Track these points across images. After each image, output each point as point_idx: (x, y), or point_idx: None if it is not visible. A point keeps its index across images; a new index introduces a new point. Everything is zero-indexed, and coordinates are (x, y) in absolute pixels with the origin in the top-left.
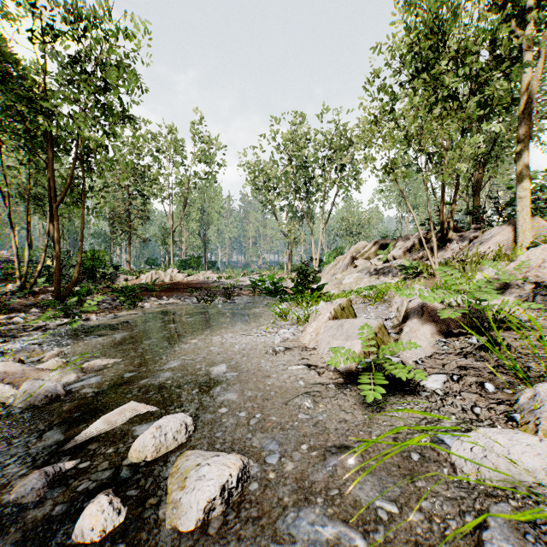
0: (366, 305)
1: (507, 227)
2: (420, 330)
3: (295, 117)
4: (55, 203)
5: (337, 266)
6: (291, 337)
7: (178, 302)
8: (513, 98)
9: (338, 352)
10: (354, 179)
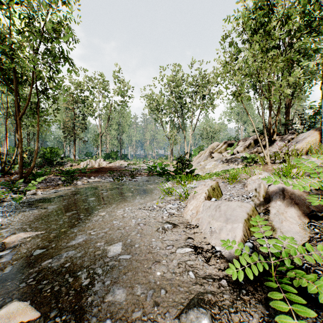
0: (225, 184)
1: (314, 132)
2: (286, 212)
3: (175, 66)
4: (19, 116)
5: (200, 157)
6: (175, 212)
7: (100, 180)
8: (317, 48)
9: (231, 248)
10: (210, 104)
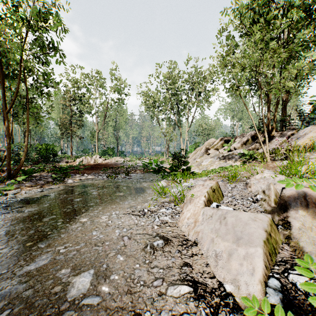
0: (225, 183)
1: None
2: (314, 226)
3: (171, 63)
4: (6, 111)
5: (196, 153)
6: (169, 220)
7: (93, 177)
8: None
9: None
10: (206, 100)
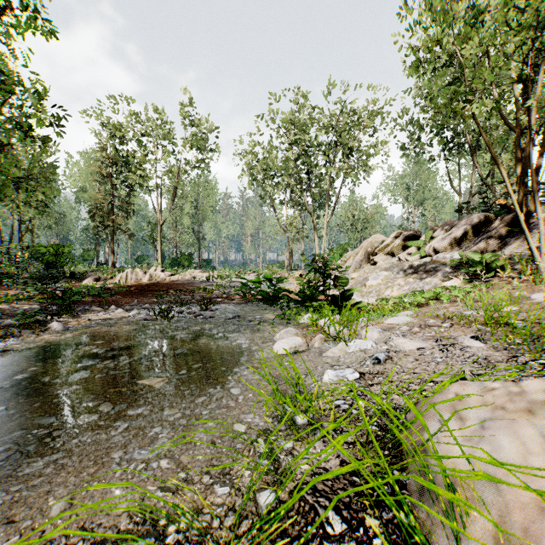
0: (499, 349)
1: None
2: None
3: (297, 93)
4: None
5: (347, 263)
6: None
7: (126, 314)
8: None
9: None
10: (364, 164)
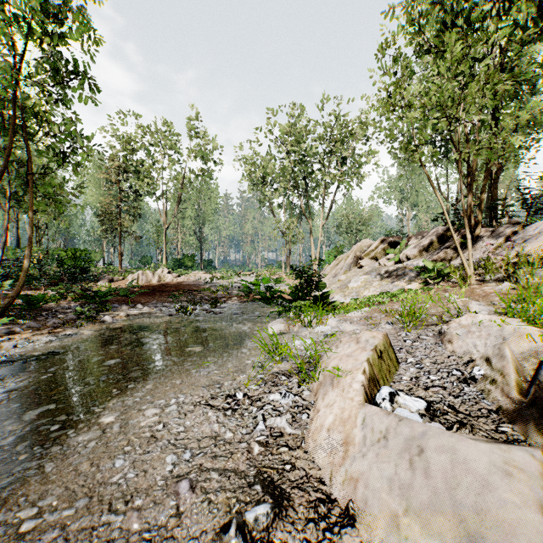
0: (396, 329)
1: None
2: None
3: (293, 107)
4: None
5: (338, 265)
6: (287, 427)
7: (153, 311)
8: None
9: None
10: (356, 173)
